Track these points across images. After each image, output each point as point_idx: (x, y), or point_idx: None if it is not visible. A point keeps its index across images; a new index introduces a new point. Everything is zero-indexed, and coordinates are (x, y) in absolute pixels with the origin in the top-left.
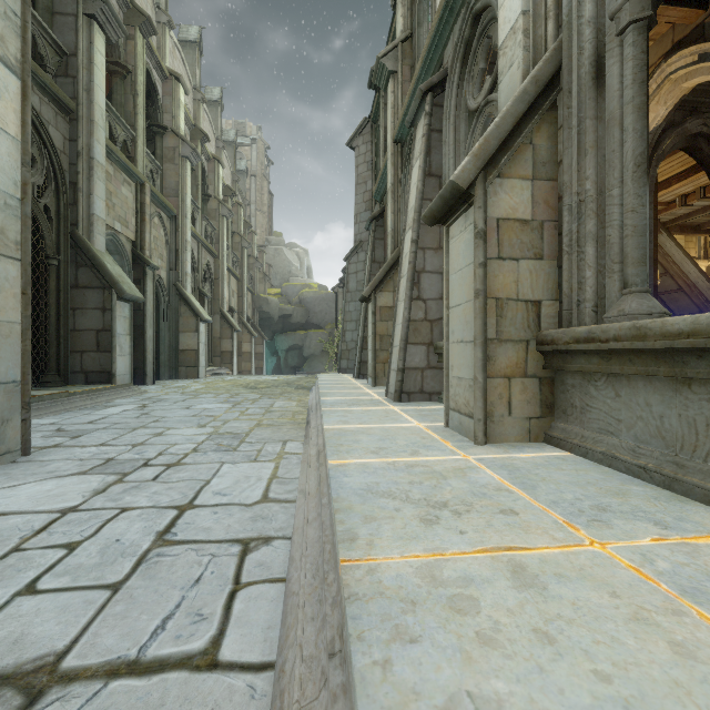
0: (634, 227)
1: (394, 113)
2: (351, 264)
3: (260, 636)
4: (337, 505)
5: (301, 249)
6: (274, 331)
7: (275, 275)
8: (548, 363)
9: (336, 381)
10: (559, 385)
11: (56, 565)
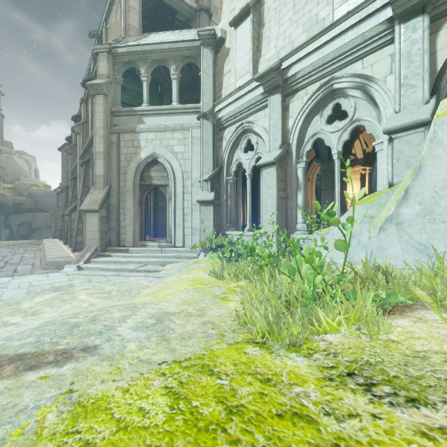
0: None
1: (71, 165)
2: (60, 196)
3: (38, 258)
4: (45, 251)
5: (29, 155)
6: (9, 213)
7: (7, 174)
8: None
9: (51, 241)
10: None
11: (12, 259)
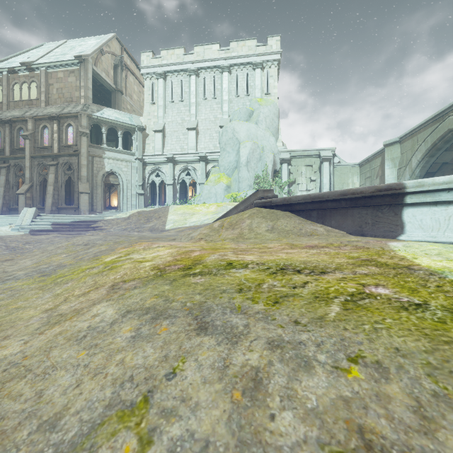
0: (39, 200)
1: None
2: None
3: None
4: None
5: None
6: None
7: None
8: None
9: None
10: None
11: None
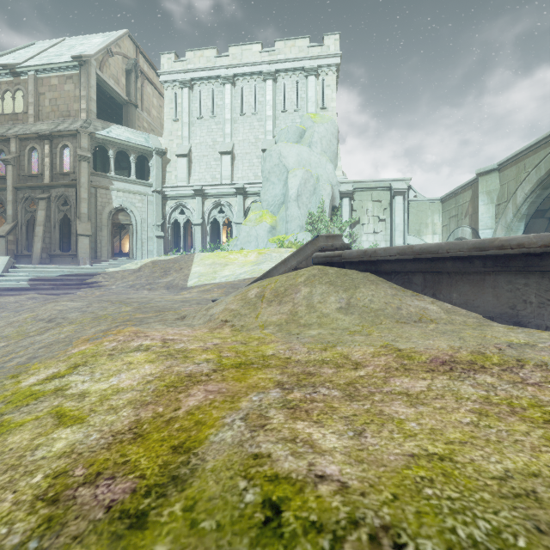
0: (26, 244)
1: None
2: None
3: None
4: None
5: None
6: None
7: None
8: (16, 257)
9: None
10: (17, 259)
11: None
